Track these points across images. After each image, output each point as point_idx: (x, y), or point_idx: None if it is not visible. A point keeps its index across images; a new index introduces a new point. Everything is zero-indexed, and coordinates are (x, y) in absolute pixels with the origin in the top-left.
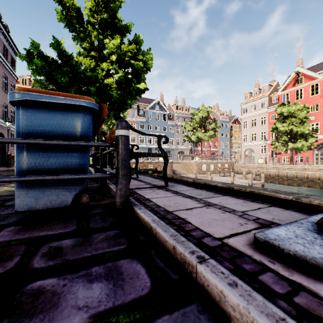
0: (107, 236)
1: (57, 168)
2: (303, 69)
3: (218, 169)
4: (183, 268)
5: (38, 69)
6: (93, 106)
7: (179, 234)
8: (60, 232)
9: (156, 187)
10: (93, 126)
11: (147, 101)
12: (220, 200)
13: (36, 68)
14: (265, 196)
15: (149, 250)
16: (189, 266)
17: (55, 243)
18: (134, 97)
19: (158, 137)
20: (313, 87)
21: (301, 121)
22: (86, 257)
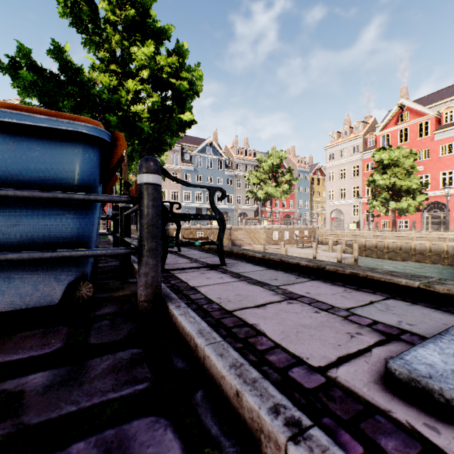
0: (116, 362)
1: (35, 239)
2: (409, 102)
3: (295, 237)
4: (258, 442)
5: (26, 87)
6: (100, 134)
7: (246, 362)
8: (30, 357)
9: (207, 267)
10: (101, 169)
11: (195, 141)
12: (308, 288)
13: (23, 85)
14: (376, 280)
15: (190, 392)
16: (270, 441)
17: (13, 382)
18: (176, 133)
19: (210, 189)
20: (421, 125)
21: (406, 172)
22: (66, 415)
